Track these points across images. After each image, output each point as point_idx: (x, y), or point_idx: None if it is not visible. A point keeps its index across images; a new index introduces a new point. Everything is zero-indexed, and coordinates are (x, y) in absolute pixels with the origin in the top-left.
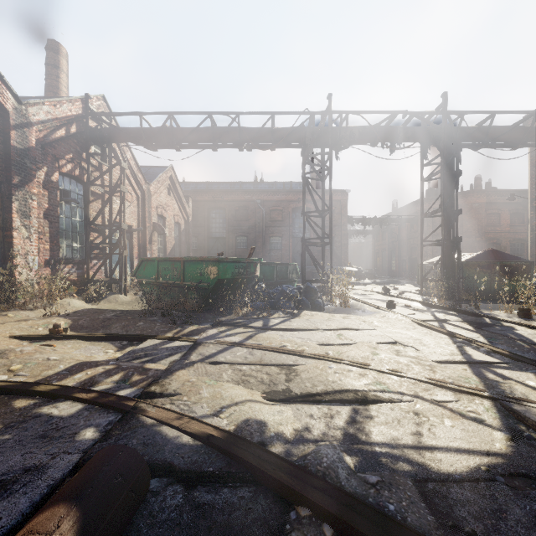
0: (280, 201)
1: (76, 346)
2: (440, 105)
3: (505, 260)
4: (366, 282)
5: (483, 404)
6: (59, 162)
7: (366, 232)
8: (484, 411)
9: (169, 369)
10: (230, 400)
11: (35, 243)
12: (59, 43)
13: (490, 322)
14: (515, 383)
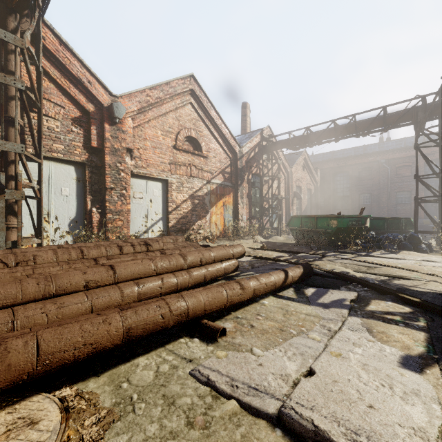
0: (408, 157)
1: (272, 252)
2: None
3: None
4: None
5: None
6: (251, 169)
7: None
8: None
9: (313, 260)
10: (337, 268)
11: (245, 209)
12: (246, 102)
13: None
14: None
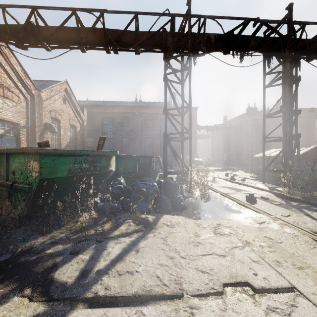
0: (151, 113)
1: None
2: (284, 17)
3: None
4: (210, 169)
5: None
6: None
7: (207, 136)
8: None
9: None
10: None
11: None
12: None
13: None
14: None
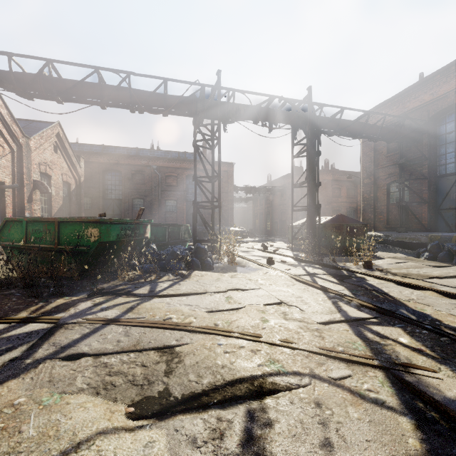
0: (175, 168)
1: None
2: (306, 96)
3: (350, 222)
4: (248, 240)
5: (377, 376)
6: None
7: (248, 199)
8: (380, 387)
9: None
10: (70, 439)
11: None
12: None
13: (347, 274)
14: (394, 343)
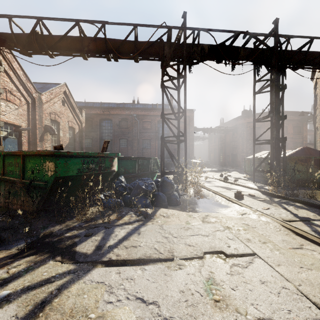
0: (149, 115)
1: None
2: (271, 30)
3: (318, 155)
4: (207, 170)
5: None
6: None
7: (204, 137)
8: None
9: None
10: None
11: None
12: None
13: None
14: None
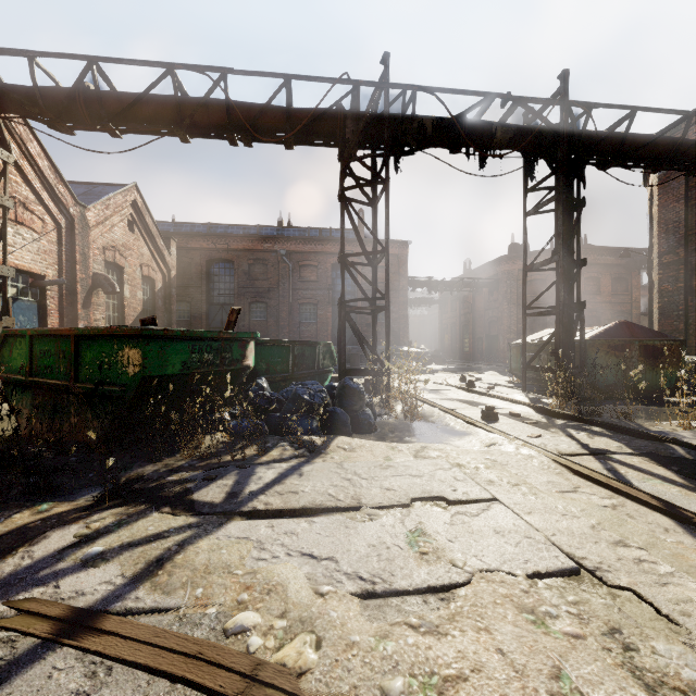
0: (314, 253)
1: None
2: (556, 92)
3: (646, 337)
4: (434, 369)
5: None
6: None
7: (431, 300)
8: None
9: None
10: None
11: None
12: None
13: (688, 456)
14: None
